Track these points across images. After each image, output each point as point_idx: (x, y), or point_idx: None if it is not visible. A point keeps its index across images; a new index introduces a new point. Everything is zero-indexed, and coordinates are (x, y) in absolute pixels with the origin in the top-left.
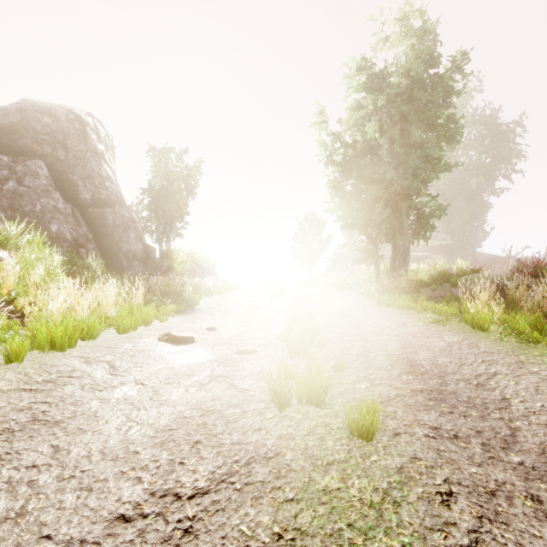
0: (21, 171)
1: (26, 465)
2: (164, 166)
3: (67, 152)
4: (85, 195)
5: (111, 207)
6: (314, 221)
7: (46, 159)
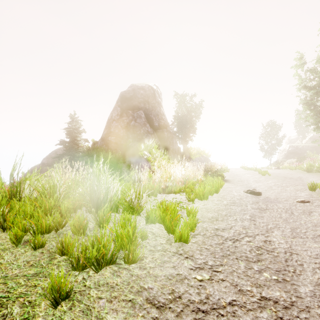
0: (136, 116)
1: (277, 226)
2: (183, 103)
3: (149, 105)
4: (155, 124)
5: (165, 128)
6: (273, 125)
7: (142, 109)
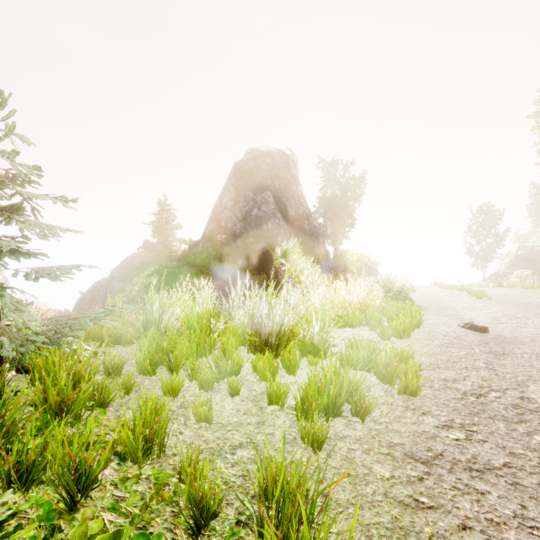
0: (260, 201)
1: (532, 379)
2: (333, 177)
3: (279, 182)
4: (291, 212)
5: (307, 219)
6: (490, 212)
7: (269, 189)
